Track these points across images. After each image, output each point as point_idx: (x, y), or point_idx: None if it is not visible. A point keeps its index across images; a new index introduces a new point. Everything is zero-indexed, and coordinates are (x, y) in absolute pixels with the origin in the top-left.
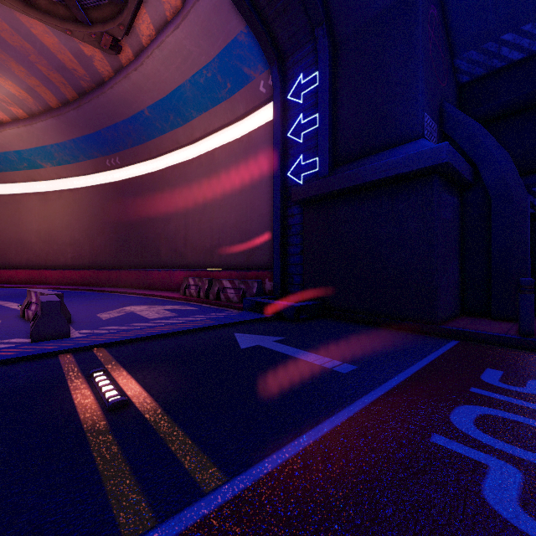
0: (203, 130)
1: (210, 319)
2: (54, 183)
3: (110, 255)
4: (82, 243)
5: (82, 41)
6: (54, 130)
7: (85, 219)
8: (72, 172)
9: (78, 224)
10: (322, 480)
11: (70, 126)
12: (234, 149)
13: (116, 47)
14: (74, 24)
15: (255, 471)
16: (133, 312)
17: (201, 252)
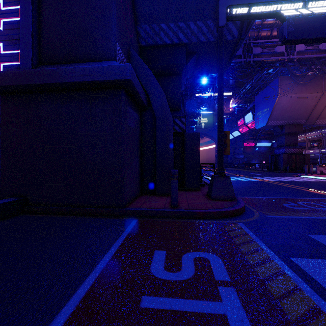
0: None
1: None
2: None
3: None
4: None
5: None
6: None
7: None
8: None
9: None
10: None
11: None
12: None
13: None
14: None
15: None
16: None
17: None
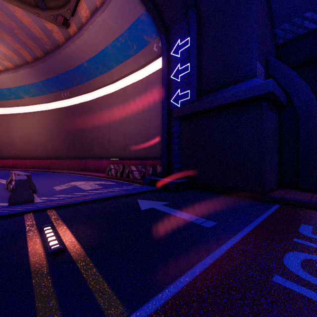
0: (119, 74)
1: (123, 190)
2: (30, 108)
3: (64, 151)
4: (47, 143)
5: (45, 20)
6: (30, 75)
7: (49, 129)
8: (41, 101)
9: (44, 132)
10: (197, 314)
11: (40, 72)
12: (138, 86)
13: (66, 24)
14: (40, 9)
15: (149, 307)
16: (76, 186)
17: (118, 149)
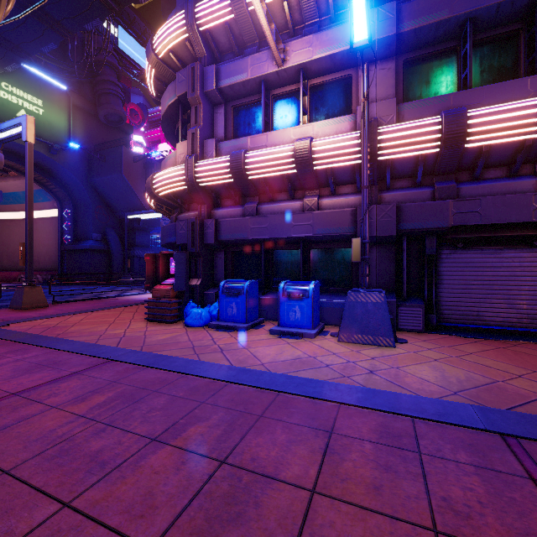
0: None
1: None
2: None
3: None
4: None
5: None
6: None
7: None
8: None
9: None
10: None
11: None
12: (46, 221)
13: None
14: None
15: None
16: None
17: None
